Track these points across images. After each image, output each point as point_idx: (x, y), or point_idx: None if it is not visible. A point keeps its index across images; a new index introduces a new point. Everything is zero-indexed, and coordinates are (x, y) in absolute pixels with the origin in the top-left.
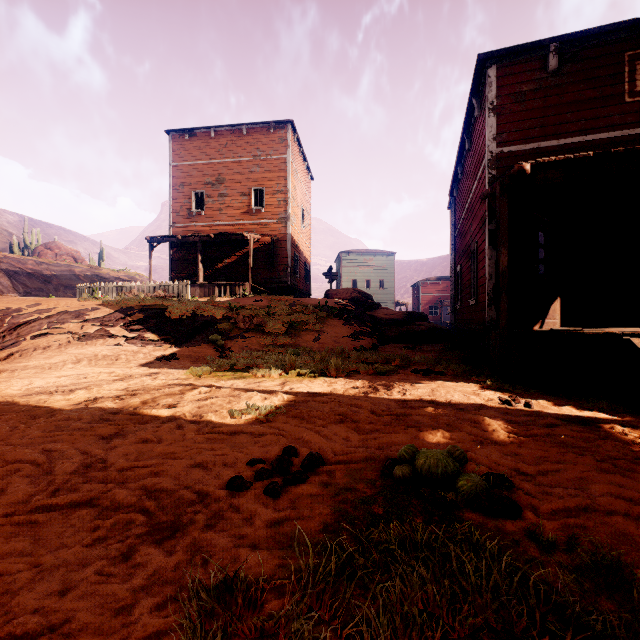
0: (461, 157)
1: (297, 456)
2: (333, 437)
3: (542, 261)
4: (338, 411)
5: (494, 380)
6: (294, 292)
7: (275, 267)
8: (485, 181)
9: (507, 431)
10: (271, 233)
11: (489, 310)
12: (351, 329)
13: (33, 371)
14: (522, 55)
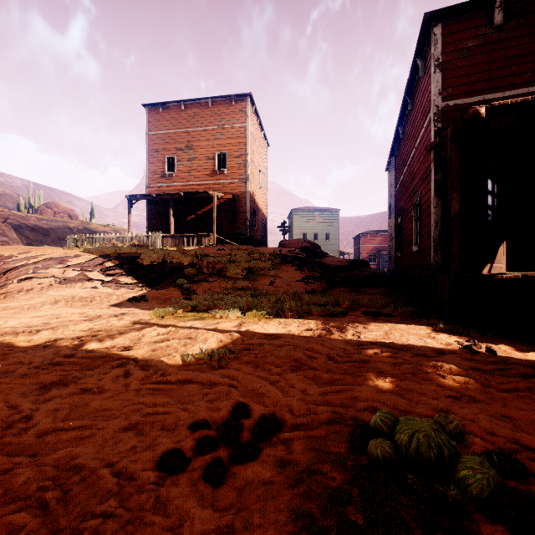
0: (402, 118)
1: (248, 416)
2: (289, 389)
3: (490, 207)
4: (294, 356)
5: (445, 323)
6: (252, 242)
7: (236, 221)
8: (430, 134)
9: (482, 383)
10: (232, 191)
11: (435, 255)
12: (302, 274)
13: (12, 311)
14: (467, 13)
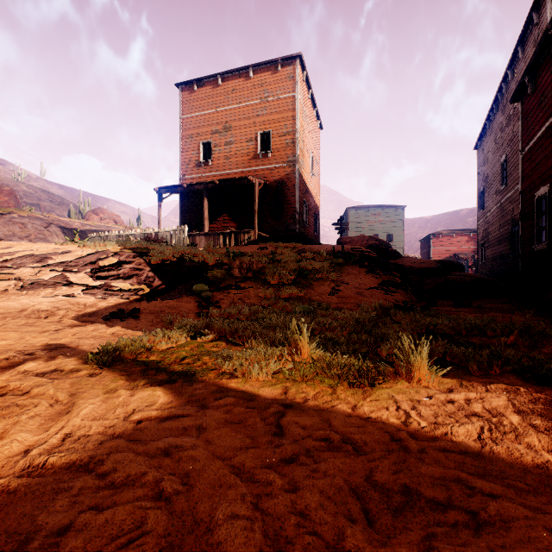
0: None
1: None
2: None
3: None
4: None
5: None
6: (303, 242)
7: (282, 214)
8: None
9: None
10: (278, 178)
11: None
12: (377, 279)
13: None
14: None
